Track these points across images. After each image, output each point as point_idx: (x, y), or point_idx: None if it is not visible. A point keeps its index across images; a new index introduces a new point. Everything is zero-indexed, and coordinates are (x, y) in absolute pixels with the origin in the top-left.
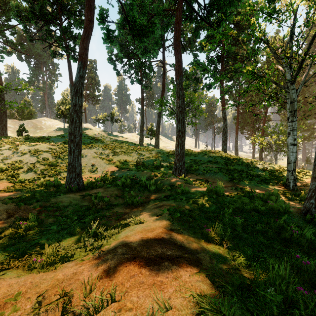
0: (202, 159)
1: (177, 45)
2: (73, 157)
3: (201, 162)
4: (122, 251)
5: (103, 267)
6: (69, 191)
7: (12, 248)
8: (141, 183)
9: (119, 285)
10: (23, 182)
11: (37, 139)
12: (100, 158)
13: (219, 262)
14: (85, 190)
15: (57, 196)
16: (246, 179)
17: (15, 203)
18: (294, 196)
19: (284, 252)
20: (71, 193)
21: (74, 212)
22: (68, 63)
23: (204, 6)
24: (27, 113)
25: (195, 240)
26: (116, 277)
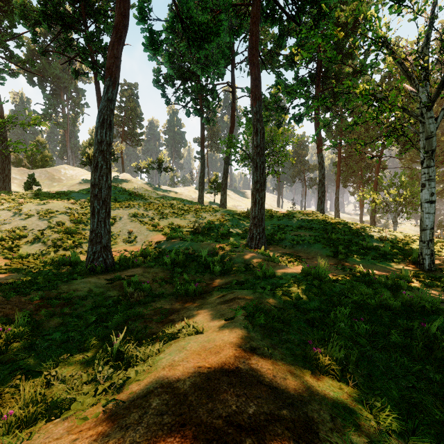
0: (290, 223)
1: (253, 56)
2: (97, 221)
3: (288, 228)
4: (160, 404)
5: None
6: (91, 273)
7: None
8: (200, 261)
9: None
10: (26, 259)
11: (52, 195)
12: (141, 223)
13: (350, 426)
14: (116, 270)
15: (70, 281)
16: (356, 254)
17: (3, 292)
18: (432, 280)
19: None
20: (93, 275)
21: (94, 308)
22: (96, 86)
23: (293, 1)
24: (41, 159)
25: (296, 370)
26: None
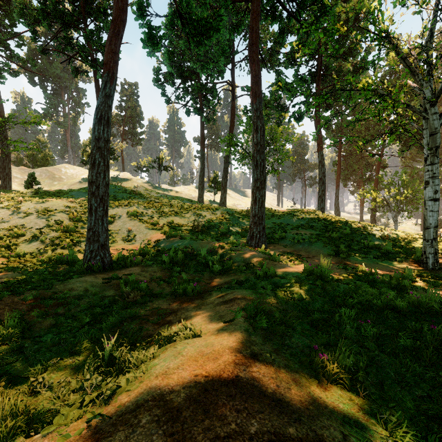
0: (290, 222)
1: (254, 52)
2: (95, 219)
3: (288, 226)
4: (150, 420)
5: None
6: (88, 272)
7: None
8: (199, 259)
9: None
10: (23, 257)
11: (51, 194)
12: (140, 221)
13: None
14: (114, 269)
15: (66, 280)
16: (358, 252)
17: None
18: (436, 279)
19: None
20: (90, 274)
21: (89, 308)
22: (95, 84)
23: None
24: (42, 158)
25: (301, 378)
26: None
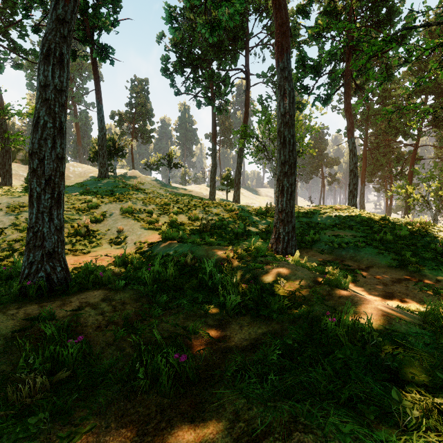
0: (321, 221)
1: None
2: (37, 212)
3: (319, 226)
4: None
5: None
6: (20, 298)
7: None
8: (203, 278)
9: None
10: None
11: None
12: (135, 219)
13: None
14: (67, 292)
15: None
16: (432, 263)
17: None
18: None
19: None
20: (18, 304)
21: None
22: (93, 66)
23: None
24: None
25: None
26: None
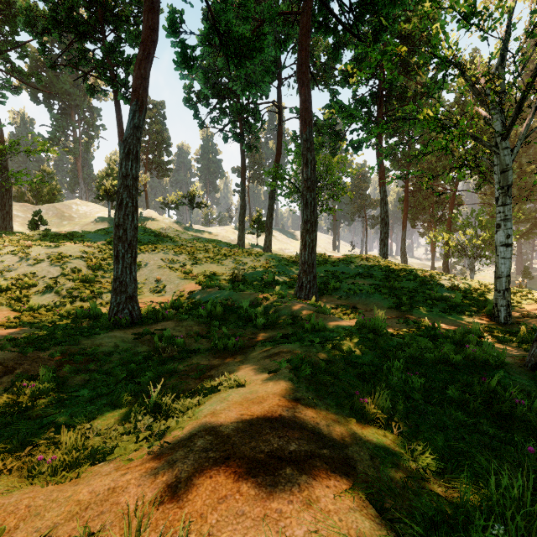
0: (346, 270)
1: (303, 74)
2: (122, 267)
3: (344, 275)
4: (204, 443)
5: (166, 479)
6: (115, 327)
7: (5, 431)
8: (241, 313)
9: (196, 518)
10: (37, 311)
11: (63, 236)
12: (170, 269)
13: (388, 464)
14: (143, 324)
15: (93, 336)
16: (422, 305)
17: (19, 347)
18: (507, 335)
19: (501, 440)
20: (118, 329)
21: (122, 364)
22: (116, 106)
23: (350, 7)
24: (48, 193)
25: (340, 419)
26: (191, 500)
